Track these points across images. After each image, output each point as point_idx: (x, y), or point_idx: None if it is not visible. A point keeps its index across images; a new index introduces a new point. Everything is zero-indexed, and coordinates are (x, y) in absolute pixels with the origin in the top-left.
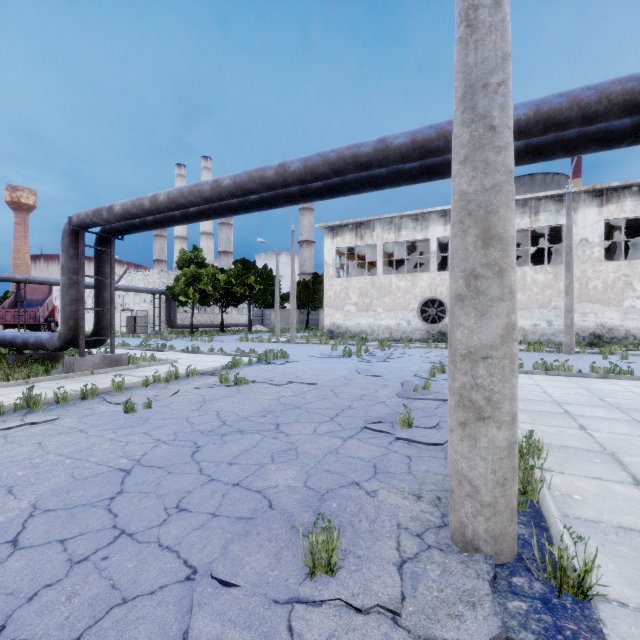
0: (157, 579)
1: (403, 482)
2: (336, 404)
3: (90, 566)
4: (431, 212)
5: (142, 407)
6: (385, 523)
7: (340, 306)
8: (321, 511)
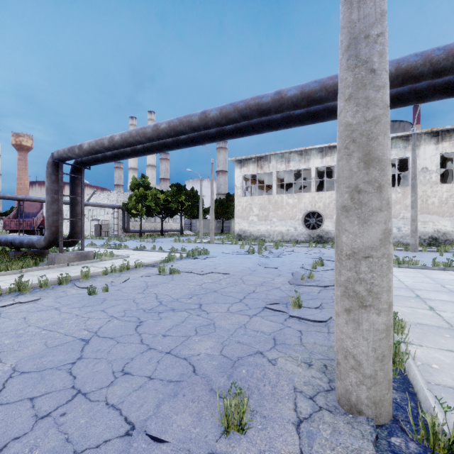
0: (102, 434)
1: (296, 352)
2: (244, 289)
3: (51, 421)
4: (312, 149)
5: (101, 290)
6: (284, 387)
7: (246, 217)
8: (233, 376)
